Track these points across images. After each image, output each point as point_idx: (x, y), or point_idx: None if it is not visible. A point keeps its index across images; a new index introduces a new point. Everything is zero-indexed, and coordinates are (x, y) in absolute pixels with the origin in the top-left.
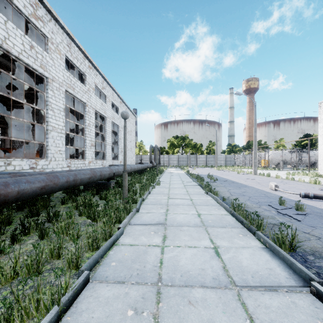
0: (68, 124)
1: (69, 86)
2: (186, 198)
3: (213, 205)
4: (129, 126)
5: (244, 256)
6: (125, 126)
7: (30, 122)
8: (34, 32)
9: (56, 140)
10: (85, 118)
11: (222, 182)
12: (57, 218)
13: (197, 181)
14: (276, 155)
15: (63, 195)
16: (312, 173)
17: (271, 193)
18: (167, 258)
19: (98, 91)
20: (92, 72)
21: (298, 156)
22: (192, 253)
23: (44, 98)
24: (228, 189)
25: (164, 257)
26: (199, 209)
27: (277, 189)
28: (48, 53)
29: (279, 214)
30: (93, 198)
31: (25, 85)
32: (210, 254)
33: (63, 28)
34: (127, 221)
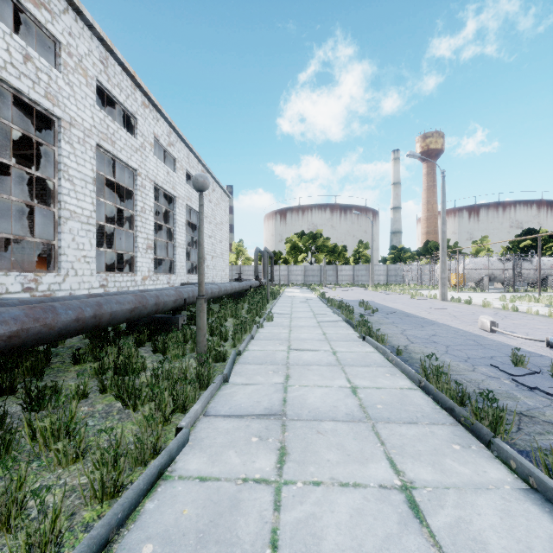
0: (110, 211)
1: (105, 137)
2: (324, 348)
3: (379, 365)
4: (218, 214)
5: (484, 519)
6: (201, 206)
7: (23, 202)
8: (36, 34)
9: (77, 236)
10: (136, 198)
11: (388, 316)
12: (35, 408)
13: (342, 313)
14: (477, 265)
15: (85, 341)
16: (546, 298)
17: (485, 338)
18: (289, 525)
19: (162, 151)
20: (149, 114)
21: (515, 268)
22: (350, 508)
23: (54, 158)
24: (402, 329)
25: (282, 523)
26: (352, 375)
27: (497, 330)
28: (62, 73)
29: (521, 388)
30: (138, 350)
31: (31, 140)
32: (398, 511)
33: (92, 27)
34: (201, 407)
